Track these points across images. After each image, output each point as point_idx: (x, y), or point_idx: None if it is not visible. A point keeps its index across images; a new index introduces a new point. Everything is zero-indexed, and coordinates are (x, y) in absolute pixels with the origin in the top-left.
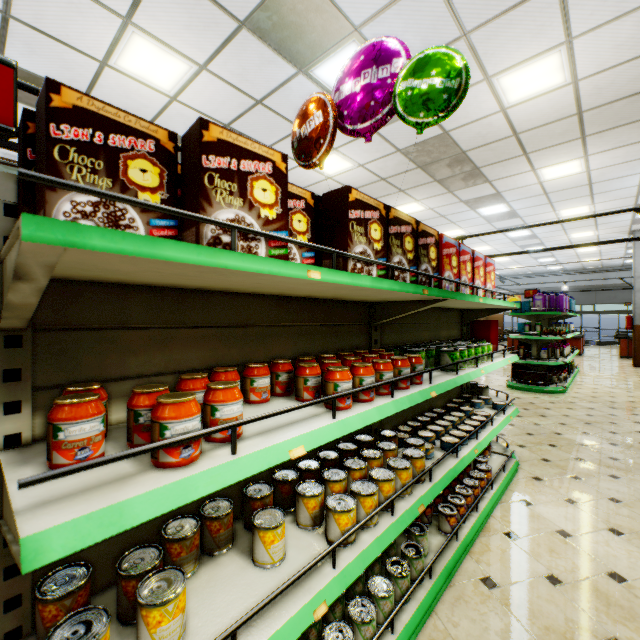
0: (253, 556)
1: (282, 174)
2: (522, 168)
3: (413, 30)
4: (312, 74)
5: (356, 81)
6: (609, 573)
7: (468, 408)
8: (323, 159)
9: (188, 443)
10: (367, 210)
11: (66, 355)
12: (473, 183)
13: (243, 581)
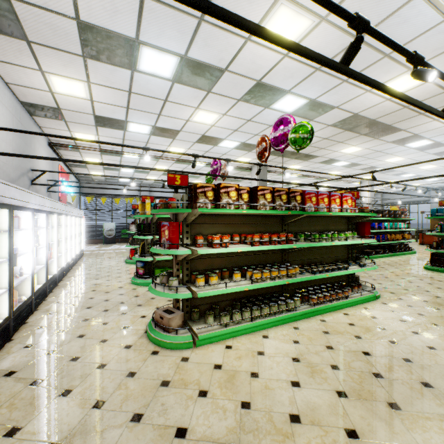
0: (233, 280)
1: (237, 189)
2: (425, 120)
3: (316, 85)
4: (272, 107)
5: (276, 132)
6: (380, 327)
7: (340, 263)
8: (266, 160)
9: (218, 244)
10: (265, 190)
11: (194, 229)
12: (391, 132)
13: (230, 283)
